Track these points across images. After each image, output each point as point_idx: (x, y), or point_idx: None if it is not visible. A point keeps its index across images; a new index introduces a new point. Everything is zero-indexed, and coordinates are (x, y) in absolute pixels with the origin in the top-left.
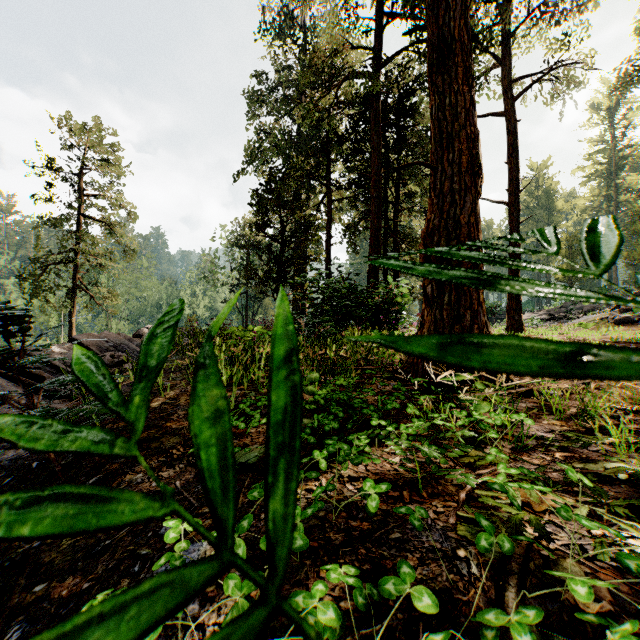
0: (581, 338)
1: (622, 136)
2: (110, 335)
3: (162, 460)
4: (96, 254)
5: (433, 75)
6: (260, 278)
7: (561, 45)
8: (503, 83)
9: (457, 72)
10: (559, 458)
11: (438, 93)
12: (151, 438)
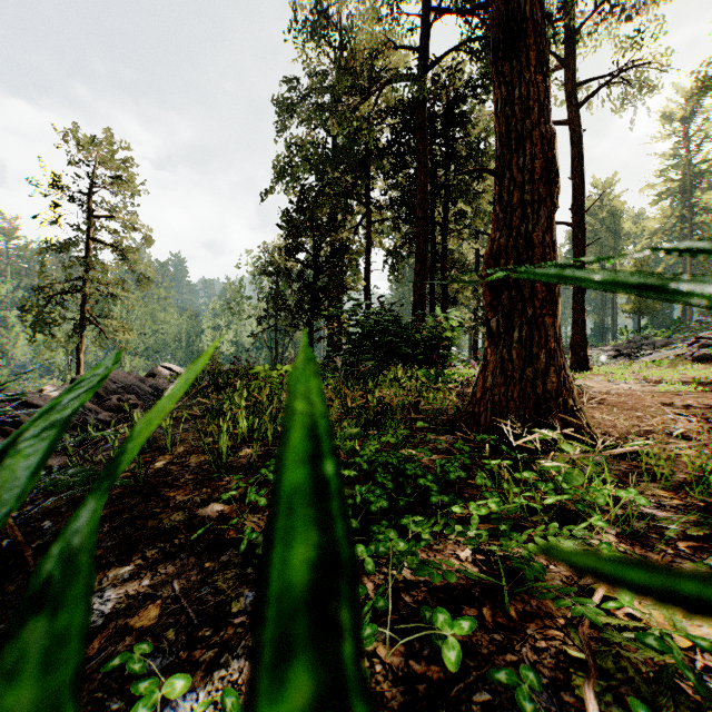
0: (658, 378)
1: (698, 149)
2: (119, 375)
3: (159, 546)
4: (108, 283)
5: (499, 62)
6: (290, 309)
7: (632, 44)
8: (566, 88)
9: (529, 58)
10: (684, 551)
11: (505, 84)
12: (148, 514)
